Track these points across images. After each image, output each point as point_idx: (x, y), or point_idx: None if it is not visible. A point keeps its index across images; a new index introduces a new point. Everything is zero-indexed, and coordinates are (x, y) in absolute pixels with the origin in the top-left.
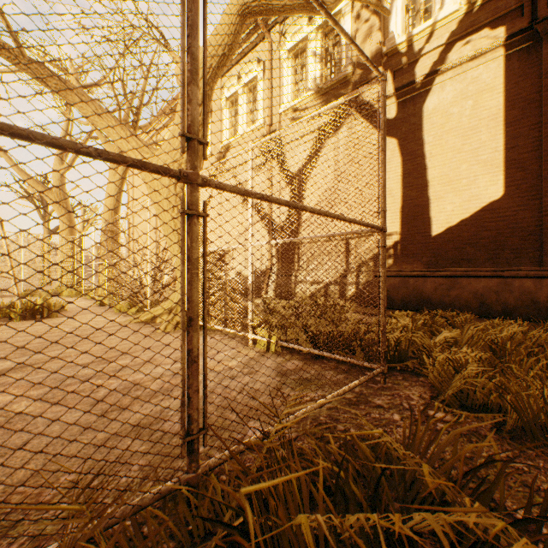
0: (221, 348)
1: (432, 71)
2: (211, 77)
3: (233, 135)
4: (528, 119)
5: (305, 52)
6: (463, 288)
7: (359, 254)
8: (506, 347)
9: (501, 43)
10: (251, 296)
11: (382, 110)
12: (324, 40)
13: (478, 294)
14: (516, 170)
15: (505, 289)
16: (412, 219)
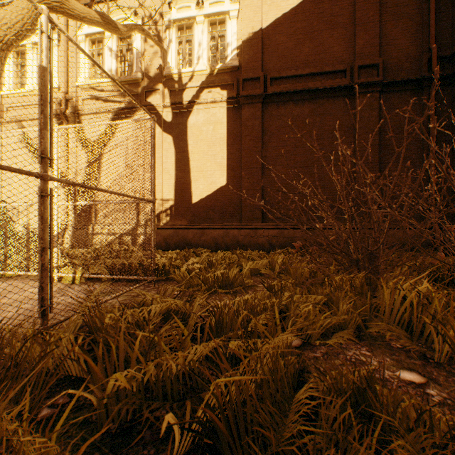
0: (27, 287)
1: (192, 101)
2: (6, 45)
3: (19, 87)
4: (236, 145)
5: (102, 43)
6: (208, 235)
7: (147, 213)
8: (214, 262)
9: (225, 100)
10: (57, 244)
11: (153, 136)
12: (120, 42)
13: (215, 239)
14: (232, 171)
15: (227, 235)
16: (181, 191)
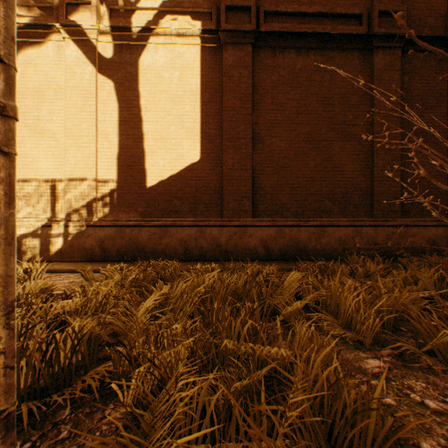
0: None
1: (148, 27)
2: None
3: None
4: (215, 104)
5: None
6: (173, 237)
7: (69, 200)
8: (214, 306)
9: (199, 33)
10: None
11: None
12: None
13: (183, 241)
14: (208, 141)
15: (202, 236)
16: (129, 168)
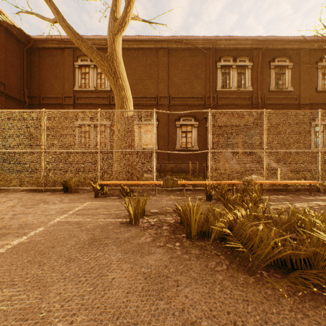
0: None
1: None
2: None
3: None
4: None
5: None
6: None
7: None
8: None
9: None
10: None
11: None
12: None
13: None
14: None
15: None
16: None
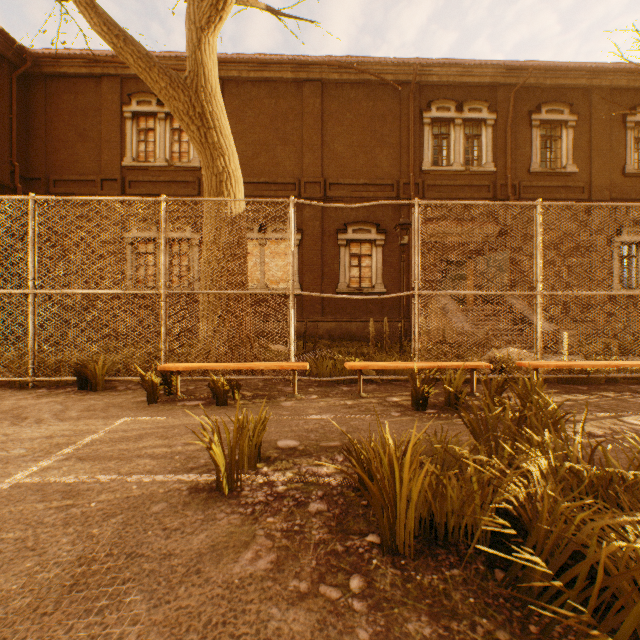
0: None
1: None
2: None
3: None
4: None
5: None
6: None
7: None
8: None
9: None
10: None
11: None
12: None
13: None
14: None
15: None
16: None
